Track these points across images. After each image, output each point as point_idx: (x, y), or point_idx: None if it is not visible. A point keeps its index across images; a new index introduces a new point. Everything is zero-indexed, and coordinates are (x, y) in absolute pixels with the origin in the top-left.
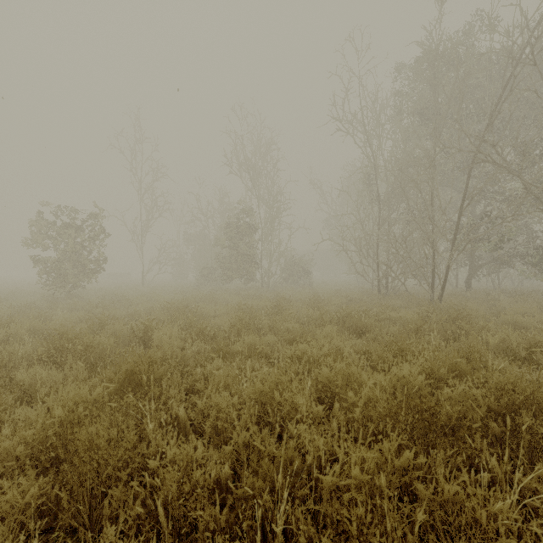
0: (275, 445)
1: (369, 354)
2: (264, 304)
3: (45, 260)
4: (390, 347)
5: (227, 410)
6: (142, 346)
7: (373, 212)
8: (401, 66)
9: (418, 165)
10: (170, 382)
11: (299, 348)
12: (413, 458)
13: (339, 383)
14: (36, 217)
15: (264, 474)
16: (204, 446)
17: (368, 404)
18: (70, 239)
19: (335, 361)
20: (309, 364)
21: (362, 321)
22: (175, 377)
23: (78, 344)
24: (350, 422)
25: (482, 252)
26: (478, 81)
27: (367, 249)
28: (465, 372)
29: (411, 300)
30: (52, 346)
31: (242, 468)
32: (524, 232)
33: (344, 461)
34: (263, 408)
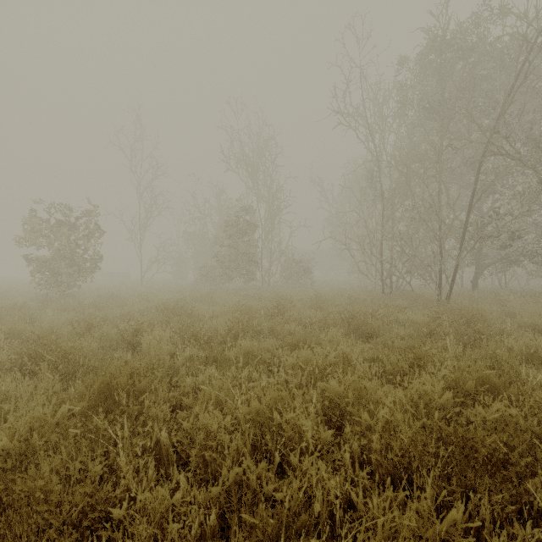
0: (274, 485)
1: (379, 361)
2: (264, 304)
3: (39, 258)
4: (405, 355)
5: (218, 433)
6: (131, 351)
7: (377, 209)
8: (406, 59)
9: (425, 159)
10: (154, 396)
11: (301, 355)
12: (447, 501)
13: (350, 401)
14: (29, 215)
15: (259, 537)
16: (188, 480)
17: (386, 427)
18: (64, 237)
19: (343, 371)
20: (313, 373)
21: (369, 324)
22: (160, 391)
23: (55, 350)
24: (365, 451)
25: (488, 251)
26: (487, 72)
27: (371, 247)
28: (496, 386)
29: (418, 301)
30: (27, 352)
31: (232, 518)
32: (533, 230)
33: (367, 524)
34: (261, 428)
